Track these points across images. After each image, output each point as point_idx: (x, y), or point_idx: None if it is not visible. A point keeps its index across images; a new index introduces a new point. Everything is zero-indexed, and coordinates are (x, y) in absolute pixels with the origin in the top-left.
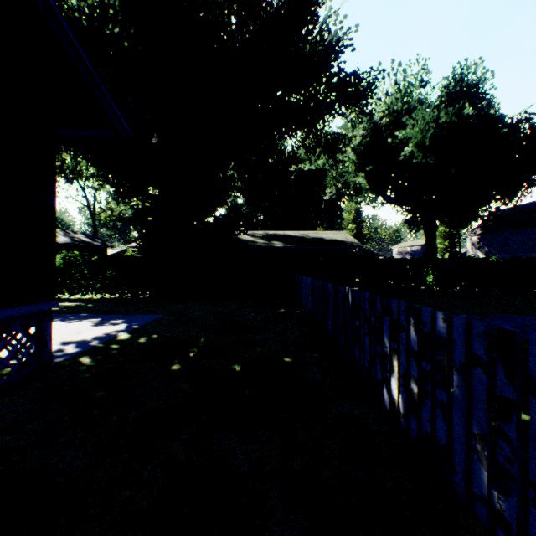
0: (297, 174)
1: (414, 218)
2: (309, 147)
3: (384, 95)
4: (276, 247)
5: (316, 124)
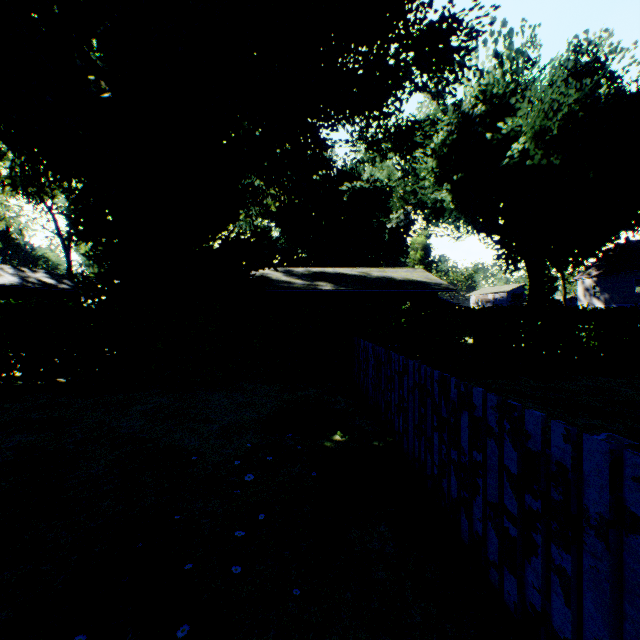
0: (351, 195)
1: (511, 253)
2: (372, 142)
3: (478, 74)
4: (323, 290)
5: (385, 98)
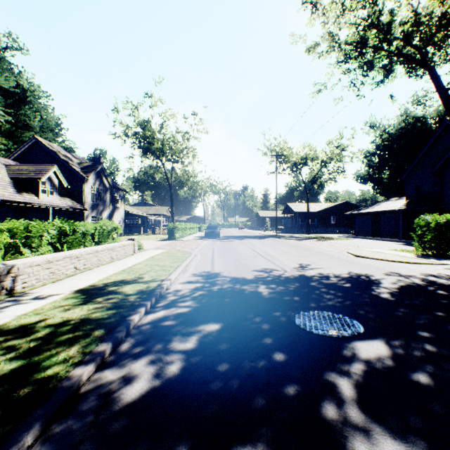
0: None
1: None
2: None
3: None
4: None
5: None
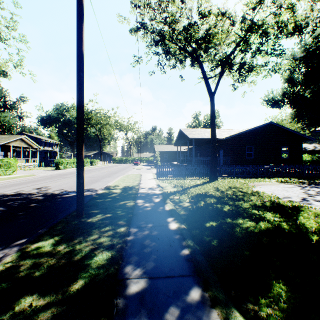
0: None
1: None
2: None
3: None
4: None
5: None
